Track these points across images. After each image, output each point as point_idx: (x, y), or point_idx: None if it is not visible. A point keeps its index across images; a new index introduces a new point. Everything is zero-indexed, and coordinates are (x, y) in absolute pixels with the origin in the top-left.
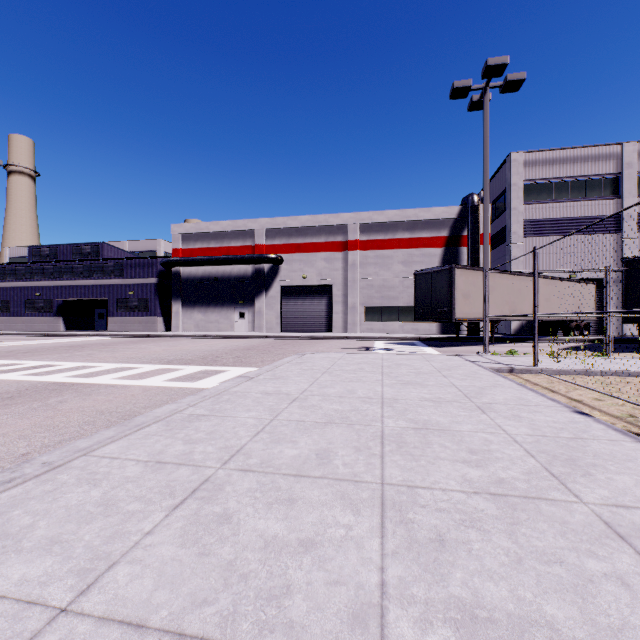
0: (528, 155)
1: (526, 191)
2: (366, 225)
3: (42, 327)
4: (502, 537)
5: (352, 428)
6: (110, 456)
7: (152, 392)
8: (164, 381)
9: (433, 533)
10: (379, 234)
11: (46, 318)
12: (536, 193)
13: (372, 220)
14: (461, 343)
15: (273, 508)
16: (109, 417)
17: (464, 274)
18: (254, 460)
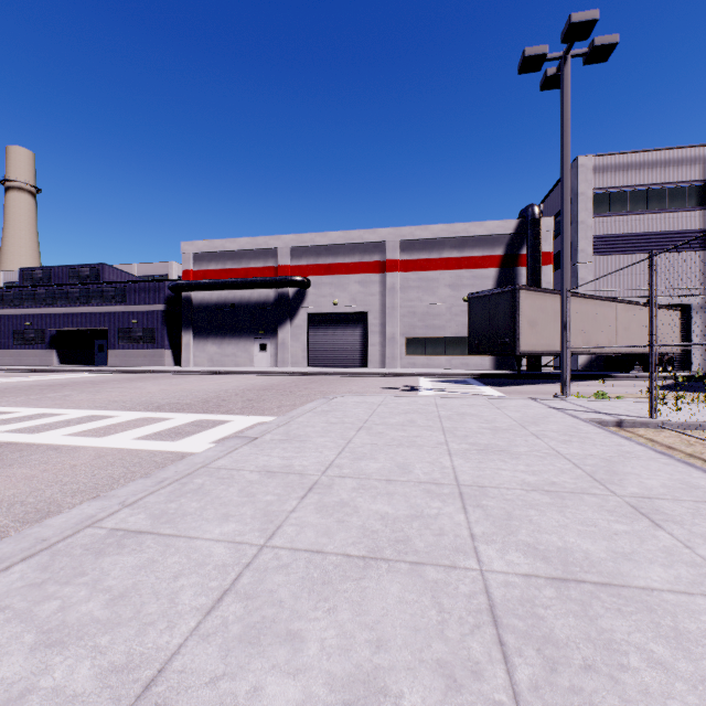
0: (598, 159)
1: (596, 202)
2: (407, 242)
3: (33, 361)
4: None
5: (421, 578)
6: None
7: (106, 460)
8: (135, 439)
9: None
10: (422, 253)
11: (37, 351)
12: (607, 204)
13: (414, 236)
14: (523, 381)
15: None
16: (1, 516)
17: (530, 297)
18: None
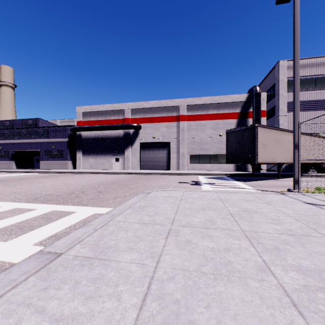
0: (290, 62)
1: (288, 84)
2: (190, 106)
3: (3, 166)
4: None
5: None
6: None
7: None
8: None
9: None
10: (198, 111)
11: (5, 161)
12: None
13: (194, 103)
14: (255, 178)
15: None
16: None
17: (263, 131)
18: None
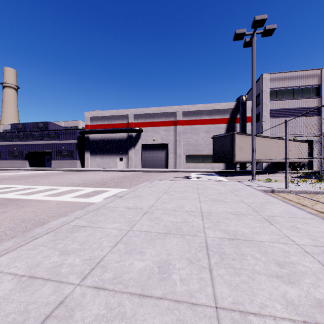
0: (271, 75)
1: (270, 94)
2: (186, 112)
3: (17, 165)
4: None
5: (184, 238)
6: None
7: (61, 205)
8: (71, 197)
9: None
10: (193, 117)
11: (19, 161)
12: (276, 95)
13: (189, 109)
14: (237, 174)
15: None
16: (27, 224)
17: (239, 137)
18: (108, 274)
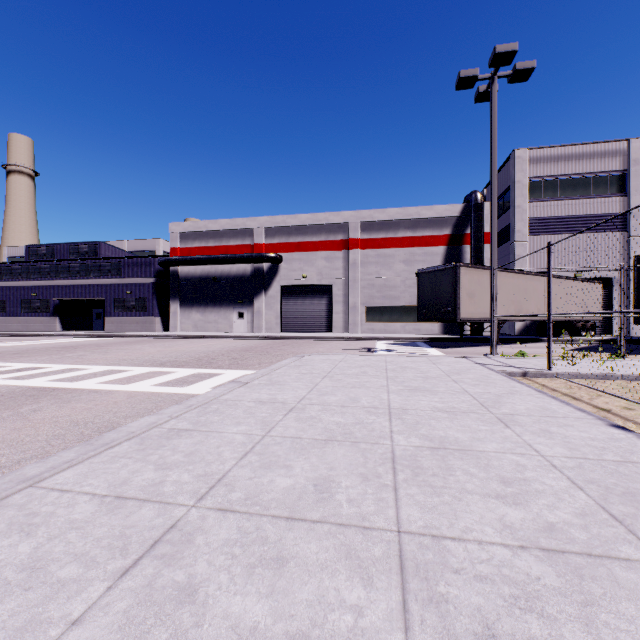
0: (532, 152)
1: (530, 188)
2: (367, 223)
3: (38, 327)
4: (577, 630)
5: (357, 447)
6: (61, 488)
7: (137, 399)
8: (152, 386)
9: (478, 622)
10: (380, 233)
11: (42, 318)
12: (541, 190)
13: (373, 218)
14: (465, 344)
15: (255, 574)
16: (83, 429)
17: (469, 273)
18: (237, 494)
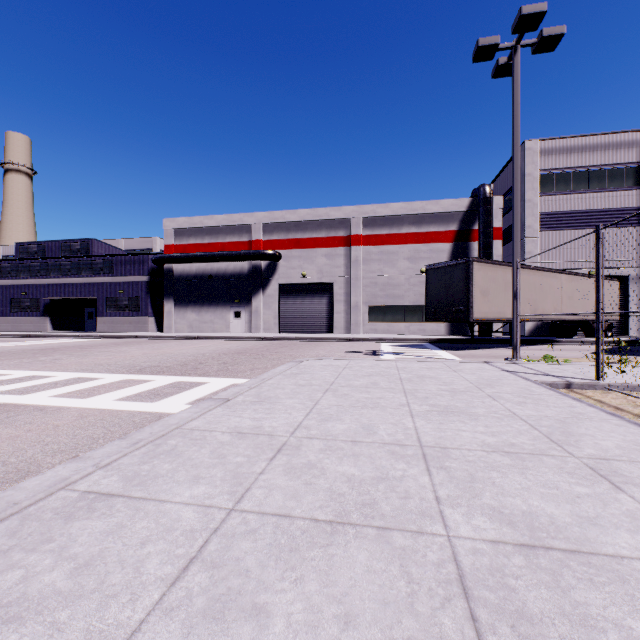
0: (544, 143)
1: (541, 182)
2: (369, 219)
3: (28, 327)
4: None
5: (389, 545)
6: None
7: (87, 420)
8: (116, 400)
9: None
10: (383, 228)
11: (32, 318)
12: (552, 184)
13: (376, 213)
14: (476, 345)
15: None
16: None
17: (482, 268)
18: None
